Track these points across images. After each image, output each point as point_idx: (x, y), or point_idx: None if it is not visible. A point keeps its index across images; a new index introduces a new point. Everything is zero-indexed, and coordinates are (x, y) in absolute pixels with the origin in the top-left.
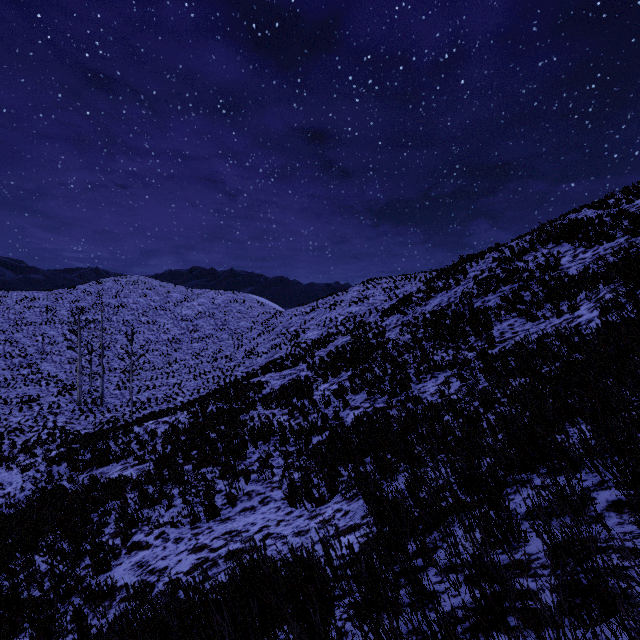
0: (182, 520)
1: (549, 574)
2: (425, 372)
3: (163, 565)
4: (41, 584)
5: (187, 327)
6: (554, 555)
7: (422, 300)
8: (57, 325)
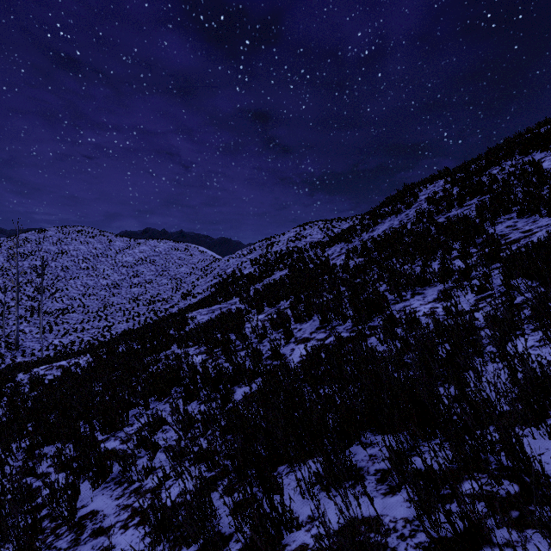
0: None
1: None
2: (403, 287)
3: None
4: None
5: (127, 273)
6: None
7: (368, 226)
8: None
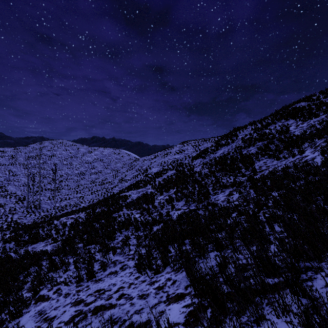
0: (71, 281)
1: None
2: (218, 189)
3: (53, 314)
4: None
5: (88, 167)
6: None
7: (214, 151)
8: (17, 165)
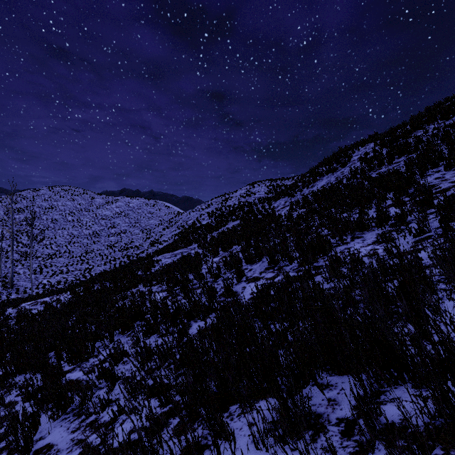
0: None
1: None
2: (344, 232)
3: None
4: None
5: (106, 224)
6: None
7: (309, 182)
8: None
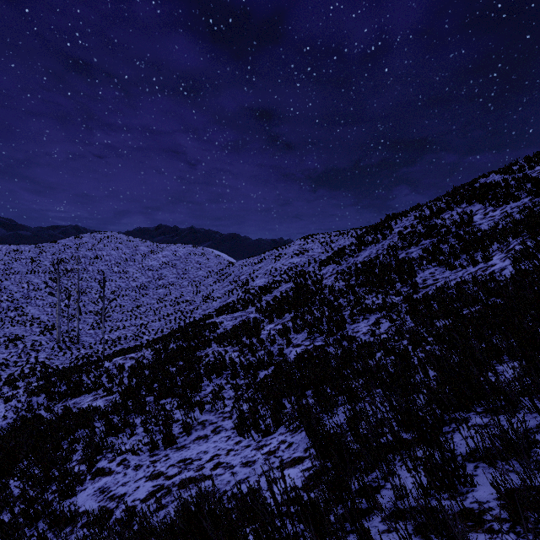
0: (142, 448)
1: (508, 531)
2: (358, 314)
3: (122, 491)
4: (12, 508)
5: (153, 276)
6: (511, 508)
7: (354, 252)
8: (40, 274)
